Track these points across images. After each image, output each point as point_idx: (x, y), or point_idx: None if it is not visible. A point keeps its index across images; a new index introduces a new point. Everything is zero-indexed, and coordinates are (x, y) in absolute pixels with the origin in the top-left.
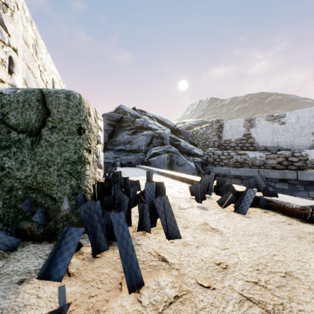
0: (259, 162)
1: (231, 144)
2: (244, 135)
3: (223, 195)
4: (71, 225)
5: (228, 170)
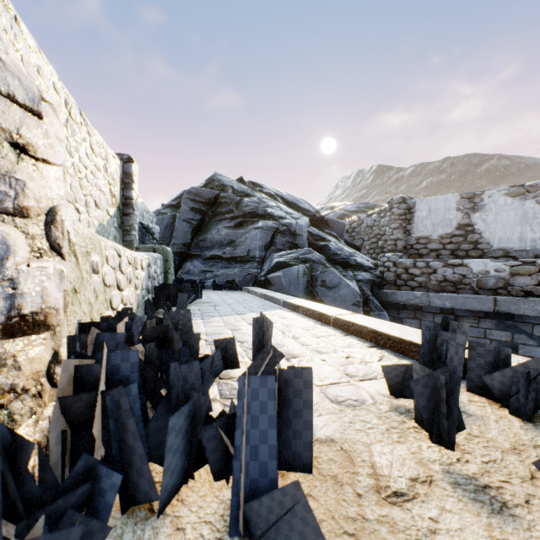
0: (496, 282)
1: (430, 246)
2: (458, 226)
3: (506, 400)
4: None
5: (428, 296)
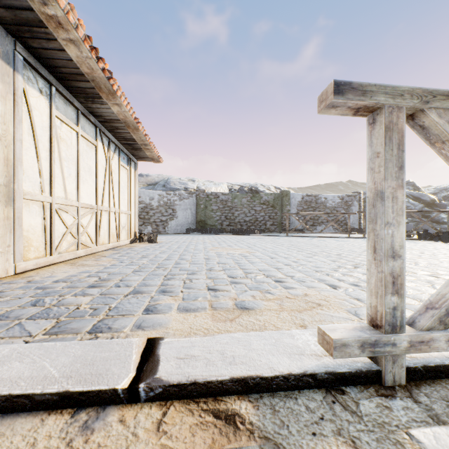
0: None
1: None
2: None
3: None
4: None
5: None
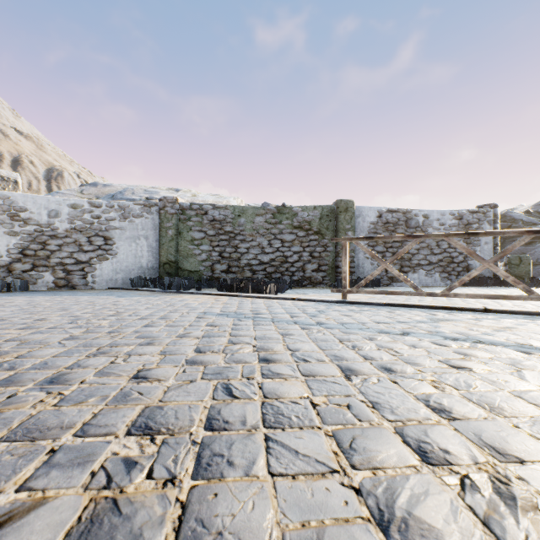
0: None
1: None
2: None
3: None
4: (527, 284)
5: None
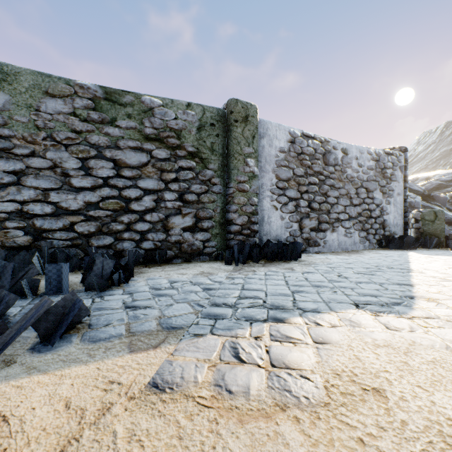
0: None
1: None
2: None
3: None
4: (443, 245)
5: None
